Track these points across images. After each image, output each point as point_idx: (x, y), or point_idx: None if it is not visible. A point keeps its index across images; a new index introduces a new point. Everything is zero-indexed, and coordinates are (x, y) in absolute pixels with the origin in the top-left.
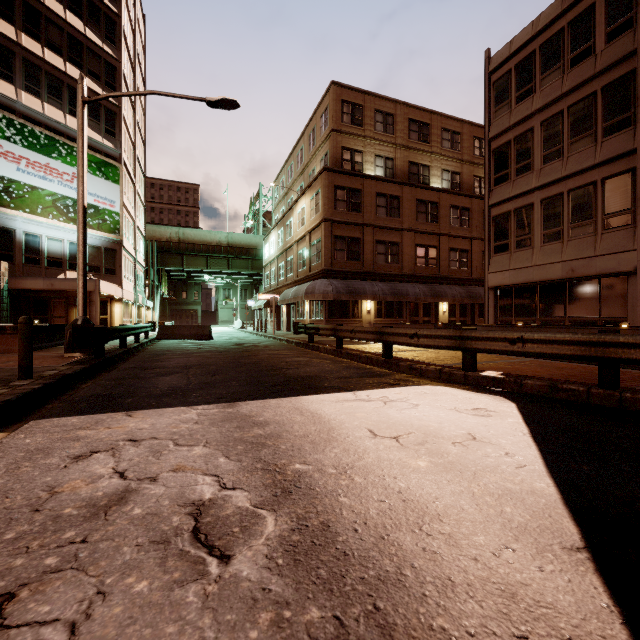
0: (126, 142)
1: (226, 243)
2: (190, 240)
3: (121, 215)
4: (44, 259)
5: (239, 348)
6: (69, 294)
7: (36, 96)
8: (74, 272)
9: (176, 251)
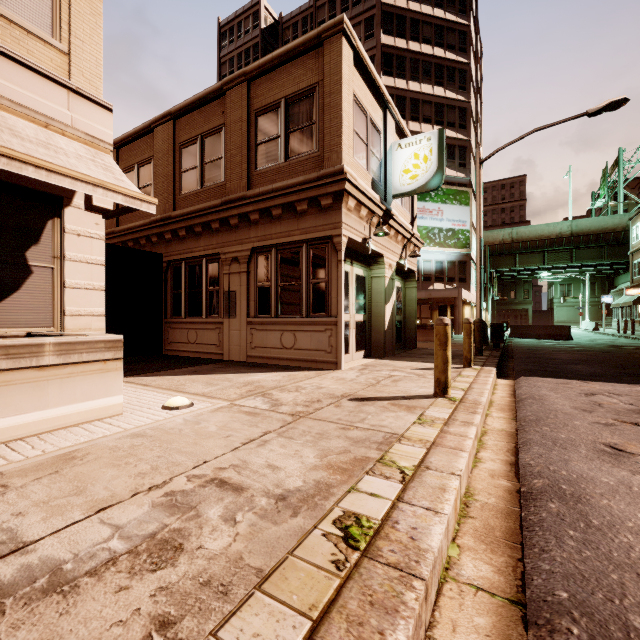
0: (471, 167)
1: (568, 233)
2: (524, 238)
3: (470, 231)
4: (421, 276)
5: (620, 350)
6: (432, 300)
7: None
8: (438, 283)
9: (508, 252)
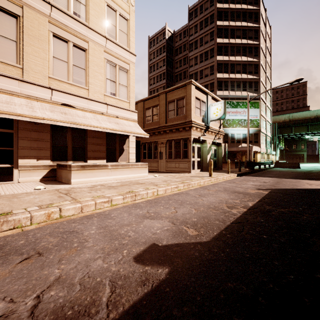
0: (262, 89)
1: None
2: (296, 119)
3: (260, 120)
4: (235, 141)
5: (307, 172)
6: (242, 151)
7: (233, 91)
8: (244, 144)
9: (287, 126)
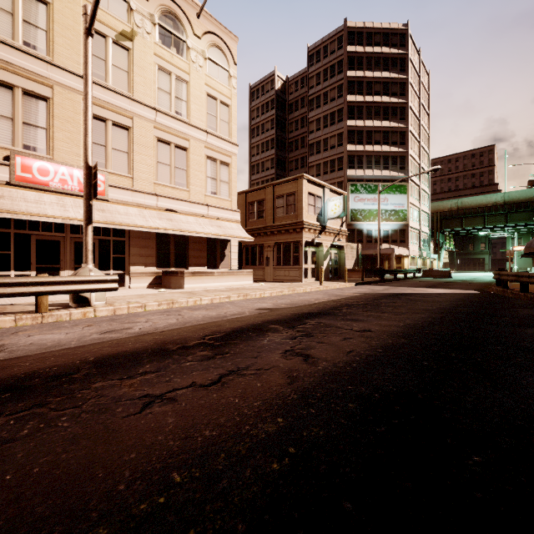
0: (412, 166)
1: (502, 202)
2: (467, 206)
3: (407, 210)
4: (373, 240)
5: (449, 281)
6: (384, 254)
7: (370, 169)
8: (385, 244)
9: (456, 216)
